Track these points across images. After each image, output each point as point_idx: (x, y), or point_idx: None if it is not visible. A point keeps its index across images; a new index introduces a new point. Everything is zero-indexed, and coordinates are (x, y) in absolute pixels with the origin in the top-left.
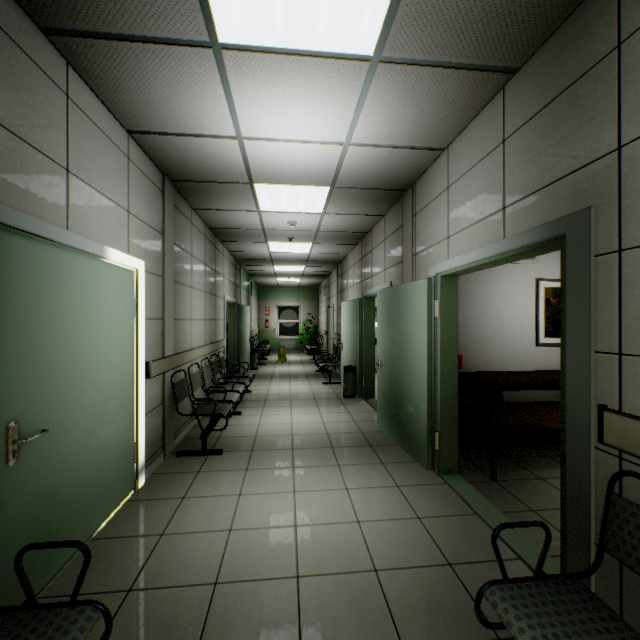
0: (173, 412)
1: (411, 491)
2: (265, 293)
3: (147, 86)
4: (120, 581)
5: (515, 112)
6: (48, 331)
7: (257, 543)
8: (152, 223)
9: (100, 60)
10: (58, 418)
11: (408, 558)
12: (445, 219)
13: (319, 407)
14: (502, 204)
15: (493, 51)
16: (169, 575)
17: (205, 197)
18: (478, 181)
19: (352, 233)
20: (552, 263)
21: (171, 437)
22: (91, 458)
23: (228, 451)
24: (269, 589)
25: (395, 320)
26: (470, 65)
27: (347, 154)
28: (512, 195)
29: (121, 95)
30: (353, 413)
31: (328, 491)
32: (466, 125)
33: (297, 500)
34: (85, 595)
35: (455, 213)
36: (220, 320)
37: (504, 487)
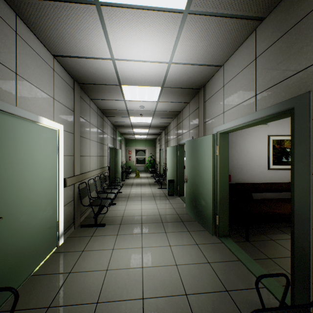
0: (79, 204)
1: (204, 247)
2: (129, 143)
3: (61, 28)
4: (44, 301)
5: (262, 42)
6: (3, 162)
7: (121, 278)
8: (67, 105)
9: (34, 12)
10: (10, 210)
11: (204, 287)
12: (222, 103)
13: (155, 200)
14: (255, 93)
15: (251, 6)
16: (71, 297)
17: (96, 92)
18: (241, 81)
19: (172, 112)
20: (276, 127)
21: (78, 217)
22: (31, 231)
23: (108, 224)
24: (127, 306)
25: (195, 156)
26: (238, 15)
27: (170, 68)
28: (261, 88)
29: (47, 34)
30: (173, 204)
31: (160, 247)
32: (234, 52)
33: (143, 252)
34: (23, 310)
35: (227, 99)
36: (105, 156)
37: (253, 245)
